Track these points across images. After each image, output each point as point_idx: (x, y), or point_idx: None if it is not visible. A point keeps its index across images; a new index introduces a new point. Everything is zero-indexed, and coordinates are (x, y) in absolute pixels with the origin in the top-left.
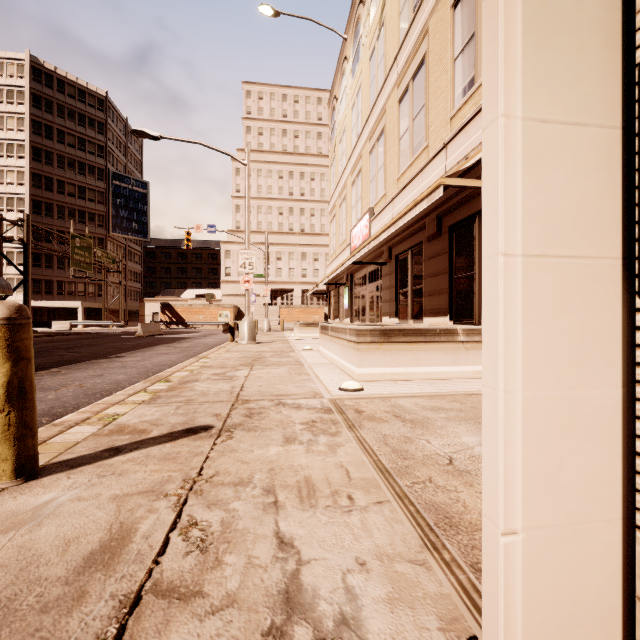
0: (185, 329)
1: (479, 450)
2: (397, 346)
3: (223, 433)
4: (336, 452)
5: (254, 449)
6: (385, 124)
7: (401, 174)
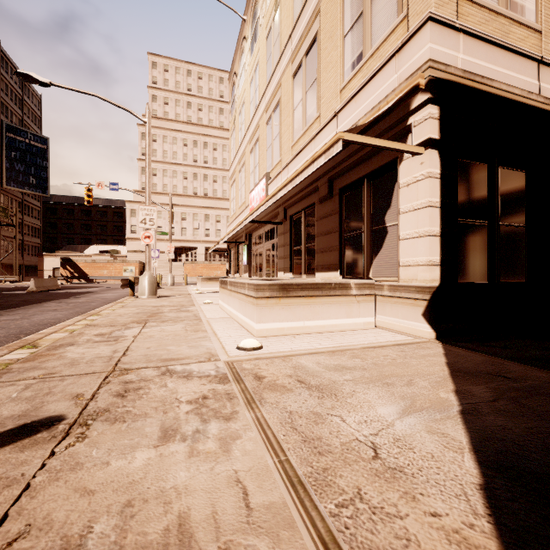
0: (87, 284)
1: (401, 427)
2: (295, 300)
3: (74, 430)
4: (230, 451)
5: (111, 459)
6: (280, 97)
7: (295, 142)
